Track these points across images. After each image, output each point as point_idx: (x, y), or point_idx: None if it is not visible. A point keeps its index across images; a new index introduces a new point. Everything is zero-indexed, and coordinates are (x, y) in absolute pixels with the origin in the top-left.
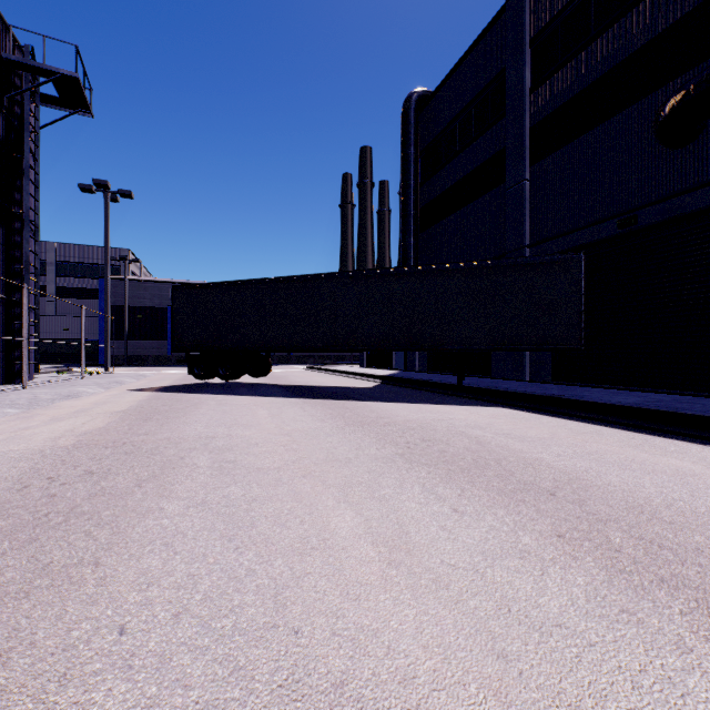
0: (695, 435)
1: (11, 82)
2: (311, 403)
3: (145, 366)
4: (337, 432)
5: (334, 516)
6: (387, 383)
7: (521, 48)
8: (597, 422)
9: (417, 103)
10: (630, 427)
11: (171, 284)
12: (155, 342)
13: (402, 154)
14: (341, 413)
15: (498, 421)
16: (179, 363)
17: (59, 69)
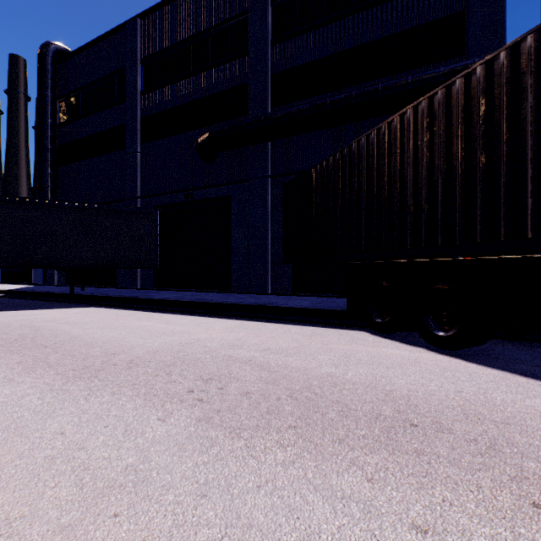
0: (177, 310)
1: None
2: None
3: None
4: None
5: None
6: (8, 296)
7: (136, 61)
8: (143, 309)
9: (55, 54)
10: (156, 310)
11: None
12: None
13: (38, 92)
14: None
15: (76, 315)
16: None
17: None
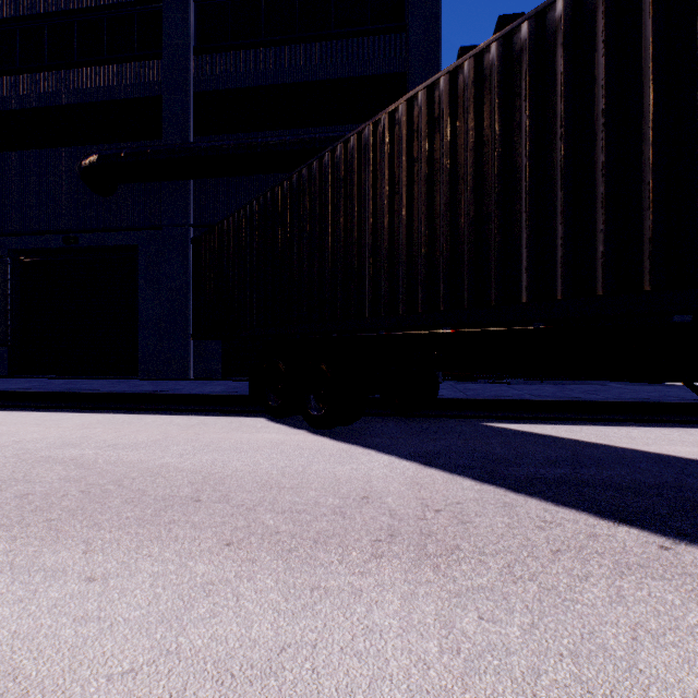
0: (23, 405)
1: None
2: None
3: None
4: None
5: None
6: None
7: None
8: None
9: None
10: None
11: None
12: None
13: None
14: None
15: None
16: None
17: None
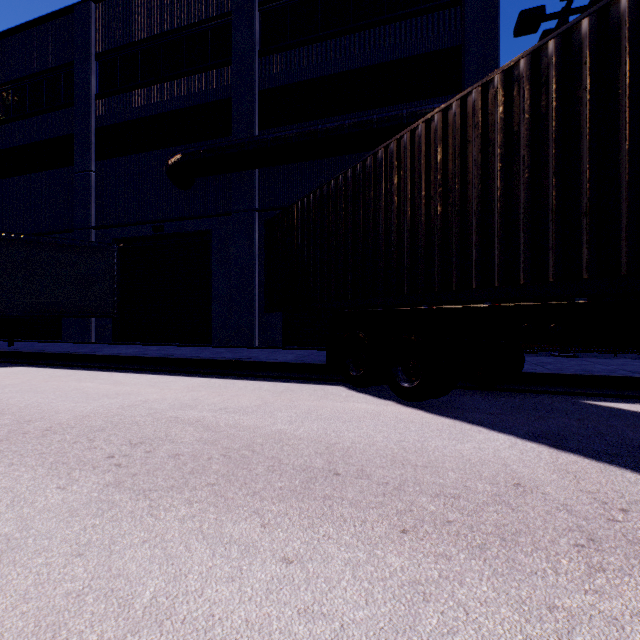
0: (133, 368)
1: None
2: None
3: None
4: None
5: None
6: None
7: (88, 55)
8: (89, 368)
9: None
10: (106, 369)
11: None
12: None
13: None
14: None
15: None
16: None
17: None
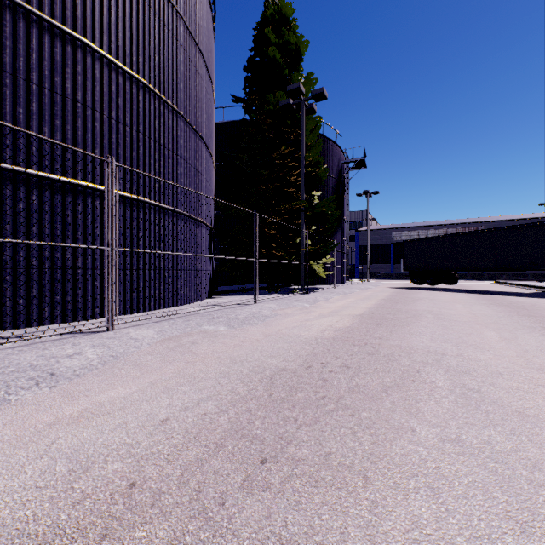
0: None
1: (342, 170)
2: (473, 295)
3: (379, 279)
4: (474, 300)
5: (457, 305)
6: None
7: None
8: None
9: None
10: None
11: (392, 229)
12: (383, 265)
13: None
14: (484, 297)
15: None
16: (397, 277)
17: (358, 159)
